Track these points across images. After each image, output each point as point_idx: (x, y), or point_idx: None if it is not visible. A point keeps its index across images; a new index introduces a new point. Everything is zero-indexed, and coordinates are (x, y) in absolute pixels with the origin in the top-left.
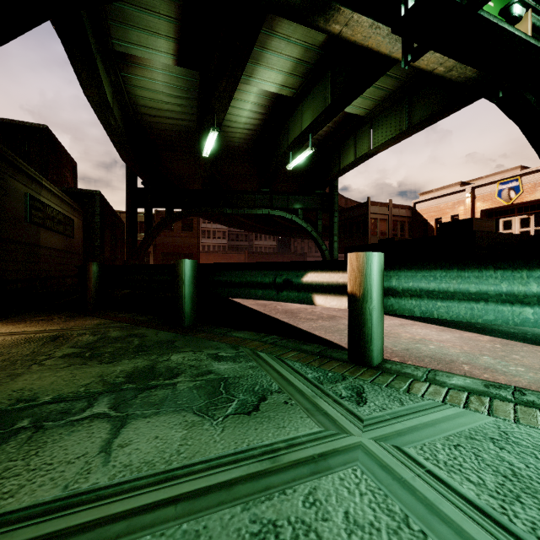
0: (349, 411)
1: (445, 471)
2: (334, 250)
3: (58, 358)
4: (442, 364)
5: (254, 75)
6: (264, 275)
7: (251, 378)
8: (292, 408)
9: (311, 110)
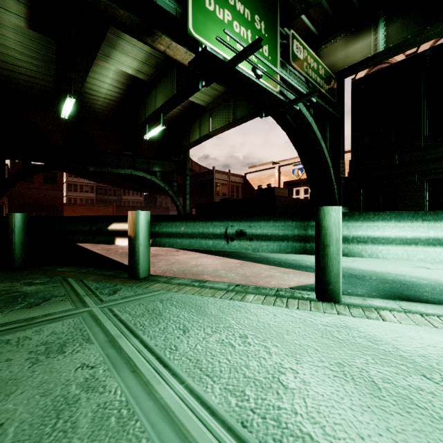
0: (100, 299)
1: (122, 313)
2: (187, 205)
3: None
4: (194, 276)
5: (111, 56)
6: (84, 225)
7: (48, 292)
8: (63, 302)
9: (163, 95)
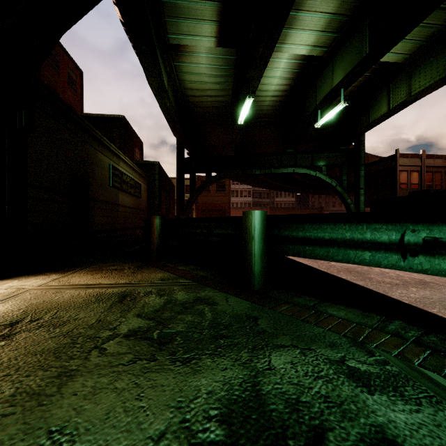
0: None
1: None
2: (360, 203)
3: (122, 337)
4: None
5: (286, 41)
6: (376, 230)
7: None
8: None
9: (344, 64)
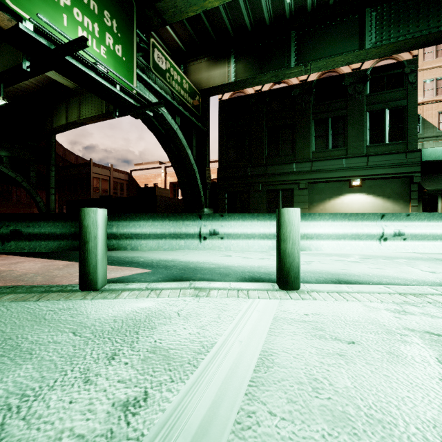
0: None
1: None
2: (51, 202)
3: None
4: None
5: None
6: None
7: None
8: None
9: (3, 60)
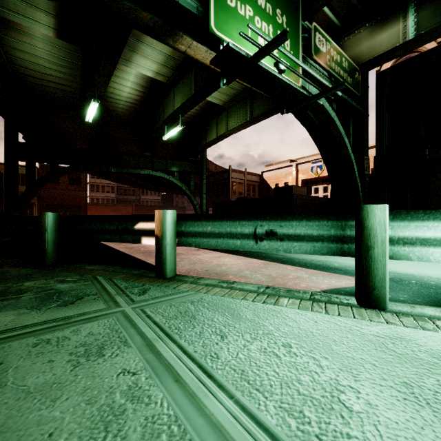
0: (130, 299)
1: (155, 314)
2: (203, 205)
3: None
4: (219, 276)
5: (132, 60)
6: (111, 224)
7: (80, 290)
8: (96, 301)
9: (181, 95)
